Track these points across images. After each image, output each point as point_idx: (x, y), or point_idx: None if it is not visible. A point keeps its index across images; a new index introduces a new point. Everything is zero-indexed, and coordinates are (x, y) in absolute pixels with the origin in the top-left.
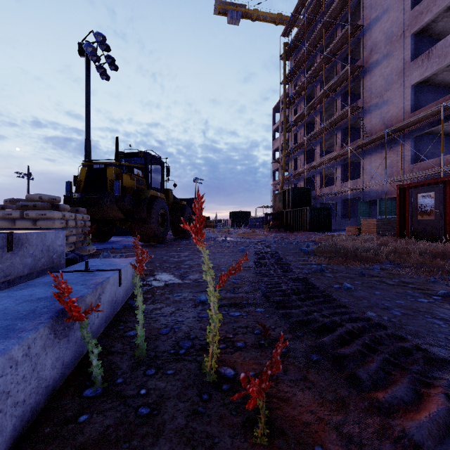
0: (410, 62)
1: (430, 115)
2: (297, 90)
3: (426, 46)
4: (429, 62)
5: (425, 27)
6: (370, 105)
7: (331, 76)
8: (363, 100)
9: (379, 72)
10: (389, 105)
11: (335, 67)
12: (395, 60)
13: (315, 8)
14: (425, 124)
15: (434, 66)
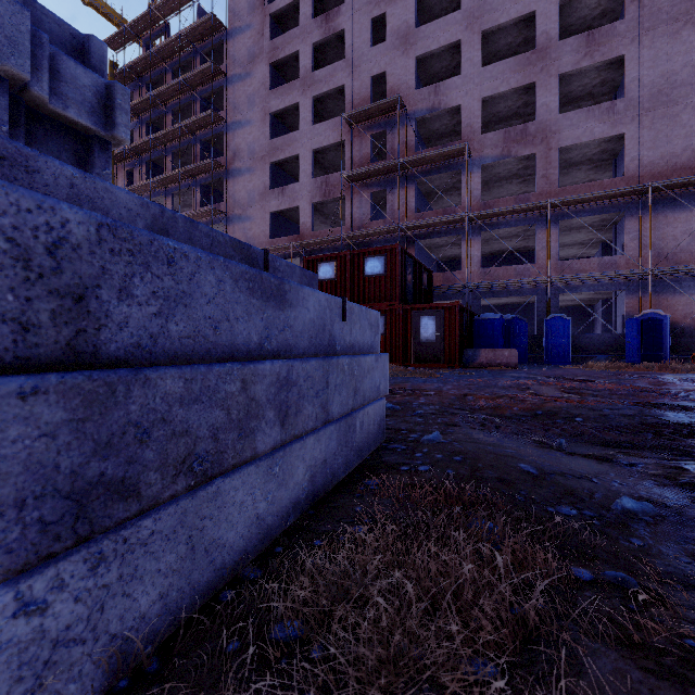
0: (270, 190)
1: (284, 248)
2: (136, 147)
3: (281, 178)
4: (283, 198)
5: (281, 162)
6: (234, 214)
7: (186, 152)
8: (227, 206)
9: (243, 183)
10: (252, 222)
11: (193, 146)
12: (257, 180)
13: (165, 50)
14: (280, 254)
15: (287, 204)
